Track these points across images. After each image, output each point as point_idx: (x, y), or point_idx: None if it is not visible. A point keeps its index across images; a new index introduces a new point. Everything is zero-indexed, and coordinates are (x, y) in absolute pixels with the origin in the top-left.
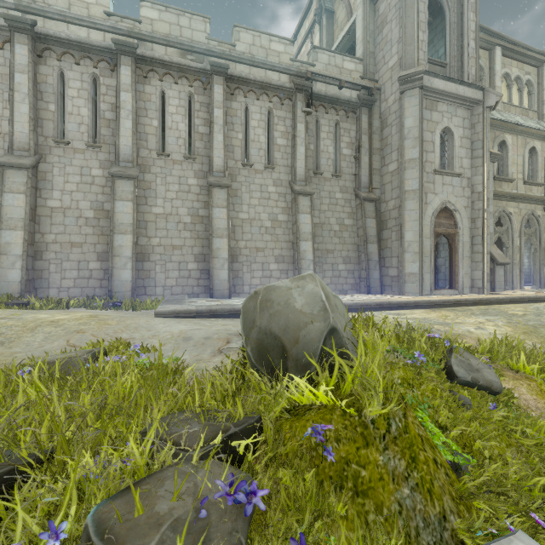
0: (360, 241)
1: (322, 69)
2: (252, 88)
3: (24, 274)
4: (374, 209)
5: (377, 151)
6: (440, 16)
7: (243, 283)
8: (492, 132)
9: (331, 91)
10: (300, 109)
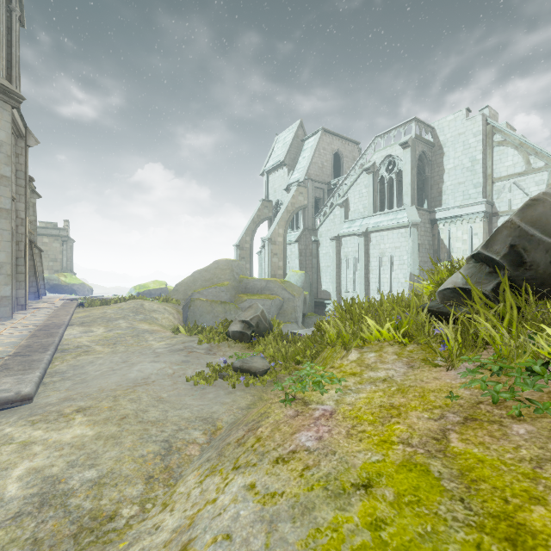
0: None
1: None
2: None
3: None
4: None
5: None
6: None
7: None
8: None
9: None
10: None
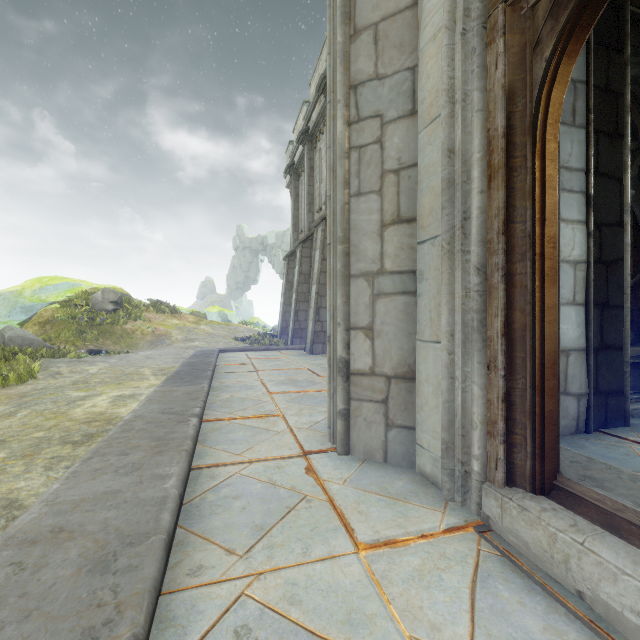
0: None
1: None
2: None
3: (281, 324)
4: None
5: None
6: None
7: None
8: None
9: None
10: None
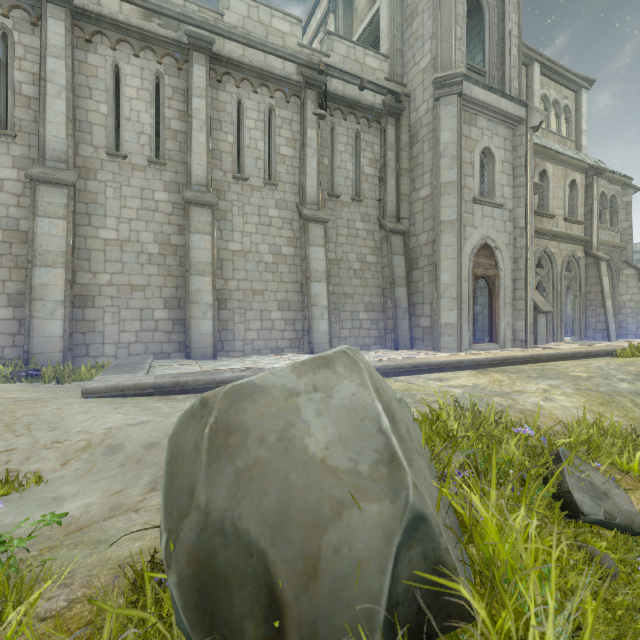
0: (386, 283)
1: (339, 62)
2: (247, 75)
3: None
4: (402, 243)
5: (406, 172)
6: (477, 17)
7: (235, 337)
8: (533, 159)
9: (350, 92)
10: (311, 110)
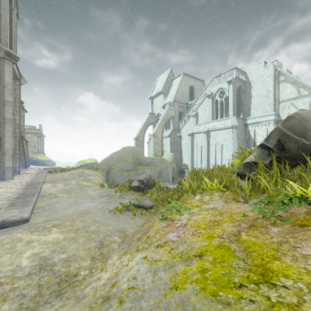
0: None
1: None
2: None
3: None
4: None
5: None
6: None
7: None
8: None
9: None
10: None
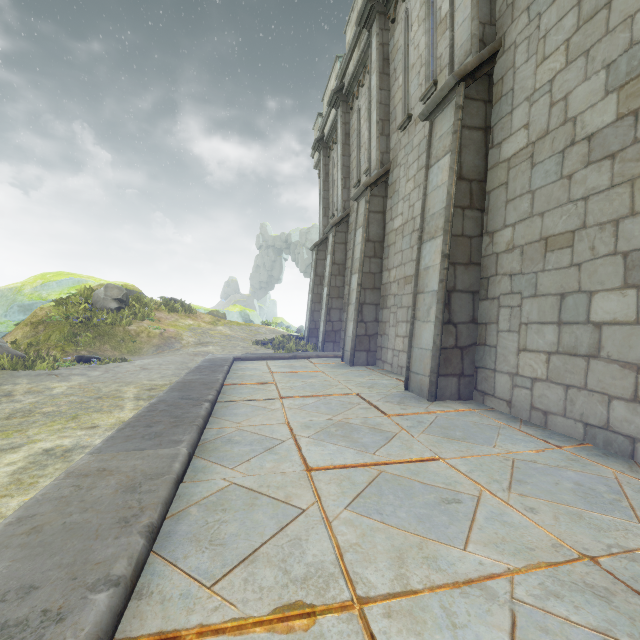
0: None
1: None
2: None
3: (308, 324)
4: None
5: None
6: None
7: (388, 344)
8: None
9: None
10: None
